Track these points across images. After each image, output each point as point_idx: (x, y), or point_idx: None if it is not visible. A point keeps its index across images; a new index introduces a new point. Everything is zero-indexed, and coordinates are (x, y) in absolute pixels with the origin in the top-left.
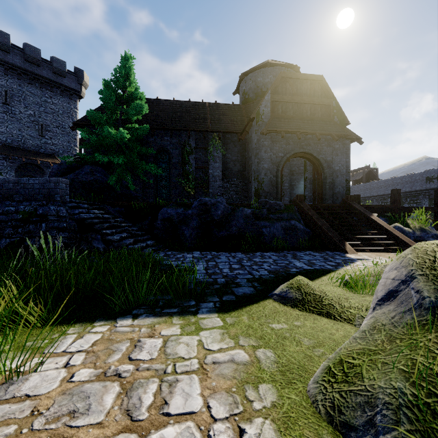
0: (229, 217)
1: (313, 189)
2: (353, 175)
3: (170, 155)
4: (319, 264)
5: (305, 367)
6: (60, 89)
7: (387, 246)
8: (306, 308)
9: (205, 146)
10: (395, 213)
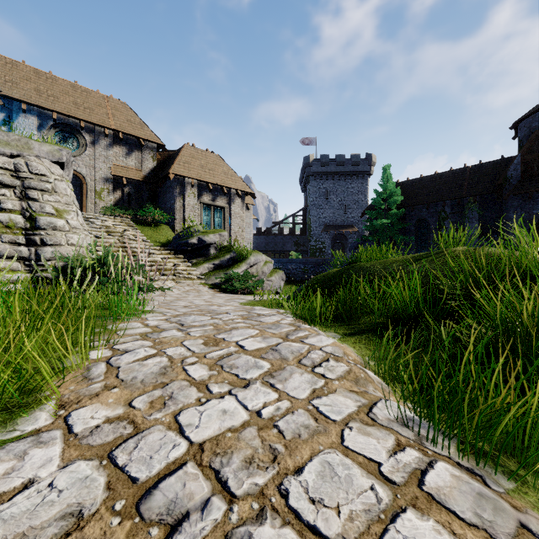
0: None
1: None
2: None
3: (428, 222)
4: None
5: None
6: (356, 176)
7: None
8: None
9: (461, 210)
10: None
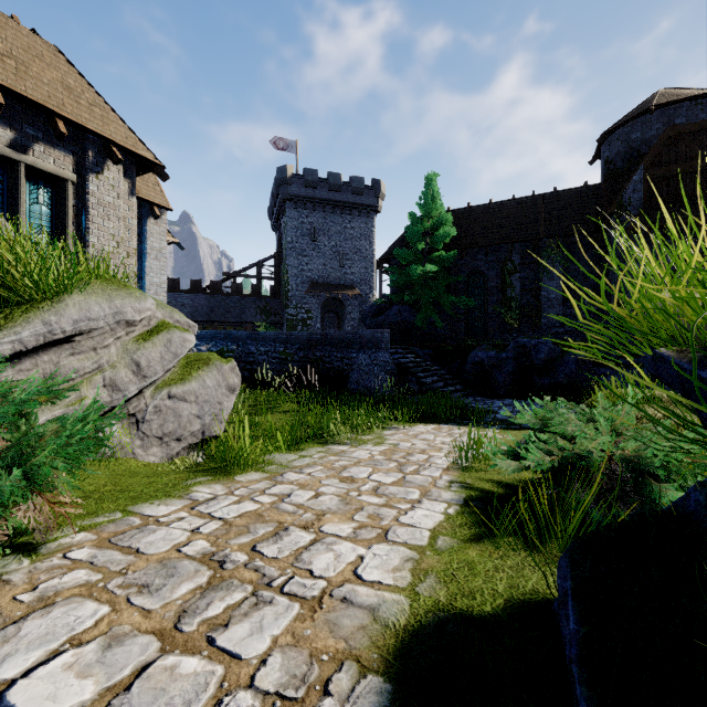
0: (556, 362)
1: None
2: None
3: (485, 278)
4: None
5: None
6: (358, 210)
7: None
8: None
9: (535, 260)
10: None
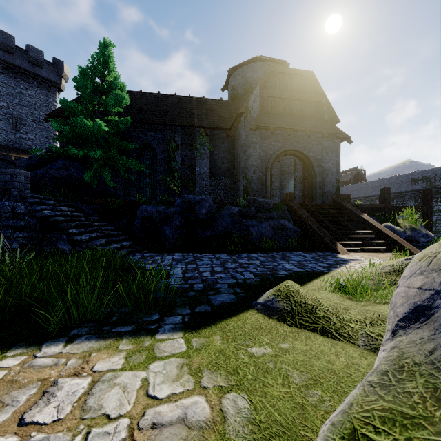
0: (215, 216)
1: (303, 188)
2: (342, 176)
3: (154, 151)
4: (310, 266)
5: (295, 430)
6: (37, 81)
7: (378, 245)
8: (297, 322)
9: (192, 143)
10: (385, 212)
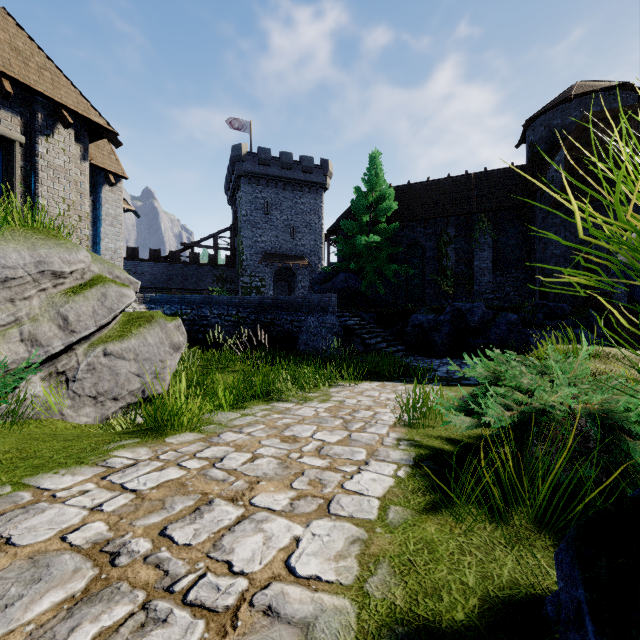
0: (488, 324)
1: None
2: None
3: (423, 248)
4: None
5: None
6: (308, 187)
7: None
8: None
9: (469, 232)
10: None
